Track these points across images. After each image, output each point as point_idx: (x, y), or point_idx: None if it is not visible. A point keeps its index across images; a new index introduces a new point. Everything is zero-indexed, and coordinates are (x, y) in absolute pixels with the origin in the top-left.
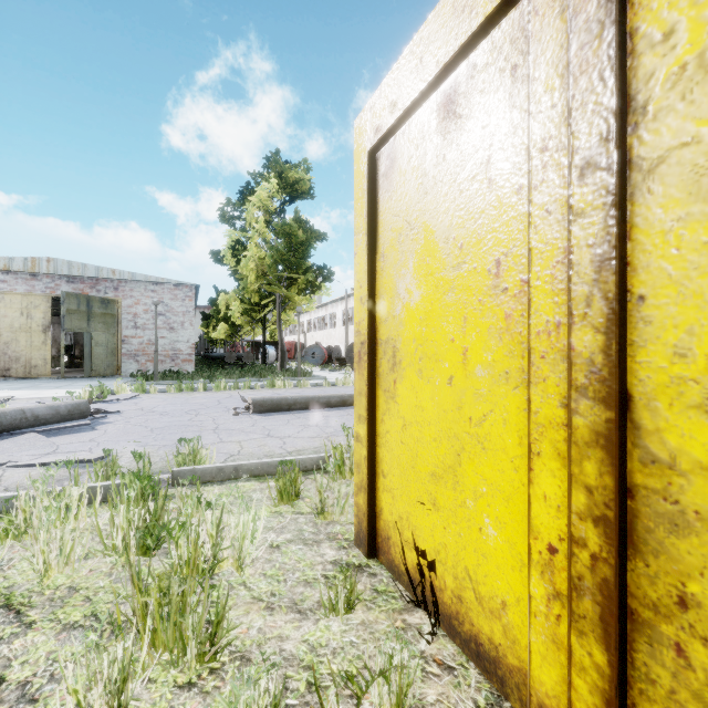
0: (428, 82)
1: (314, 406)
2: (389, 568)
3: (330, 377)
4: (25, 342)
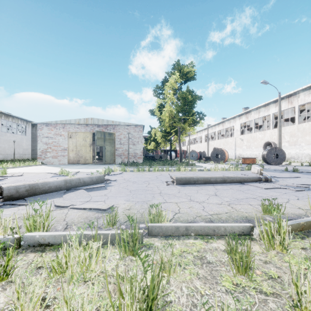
0: None
1: (208, 182)
2: None
3: (204, 166)
4: (84, 150)
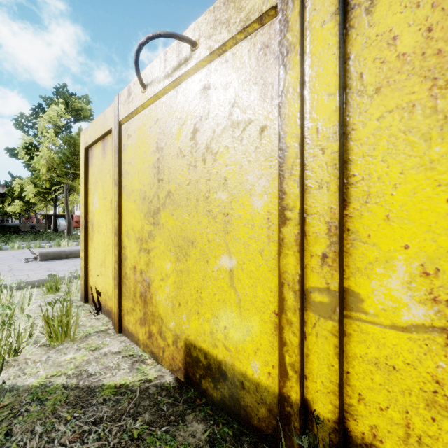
0: (97, 138)
1: None
2: (92, 304)
3: None
4: None
